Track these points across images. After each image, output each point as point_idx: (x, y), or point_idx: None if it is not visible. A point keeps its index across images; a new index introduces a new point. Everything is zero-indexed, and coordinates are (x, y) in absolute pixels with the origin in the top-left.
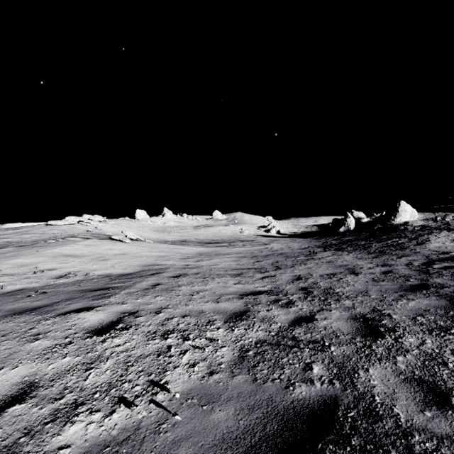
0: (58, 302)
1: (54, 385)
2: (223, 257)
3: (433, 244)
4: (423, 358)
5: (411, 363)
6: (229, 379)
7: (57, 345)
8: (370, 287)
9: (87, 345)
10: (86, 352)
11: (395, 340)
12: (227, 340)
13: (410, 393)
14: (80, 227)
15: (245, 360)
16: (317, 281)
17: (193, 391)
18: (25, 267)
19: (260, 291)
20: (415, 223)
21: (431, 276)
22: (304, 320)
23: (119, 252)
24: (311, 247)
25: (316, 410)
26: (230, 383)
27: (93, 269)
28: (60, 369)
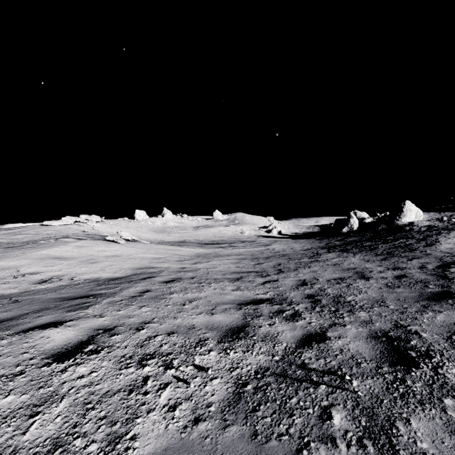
0: (27, 314)
1: None
2: (222, 259)
3: (444, 245)
4: None
5: None
6: (219, 431)
7: (2, 377)
8: (386, 295)
9: (42, 376)
10: (38, 387)
11: (434, 372)
12: (220, 367)
13: None
14: (76, 227)
15: (242, 400)
16: (324, 287)
17: (169, 452)
18: (5, 271)
19: (261, 299)
20: (420, 223)
21: (452, 281)
22: (314, 339)
23: (112, 254)
24: (314, 249)
25: None
26: (220, 439)
27: (80, 272)
28: None
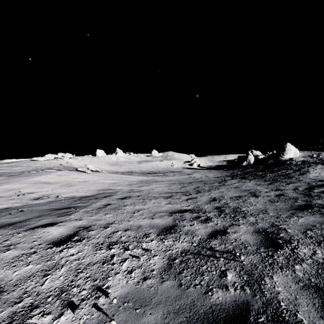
0: (31, 218)
1: (16, 290)
2: (158, 183)
3: (312, 174)
4: (316, 267)
5: (307, 271)
6: (159, 284)
7: (23, 255)
8: (268, 207)
9: (47, 254)
10: (46, 260)
11: (292, 251)
12: (158, 250)
13: (309, 299)
14: (55, 162)
15: (173, 267)
16: (228, 202)
17: (129, 295)
18: (11, 191)
19: (185, 209)
20: (297, 159)
21: (313, 198)
22: (219, 234)
23: (82, 180)
24: (222, 177)
25: (231, 315)
26: (159, 288)
27: (62, 192)
28: (23, 275)
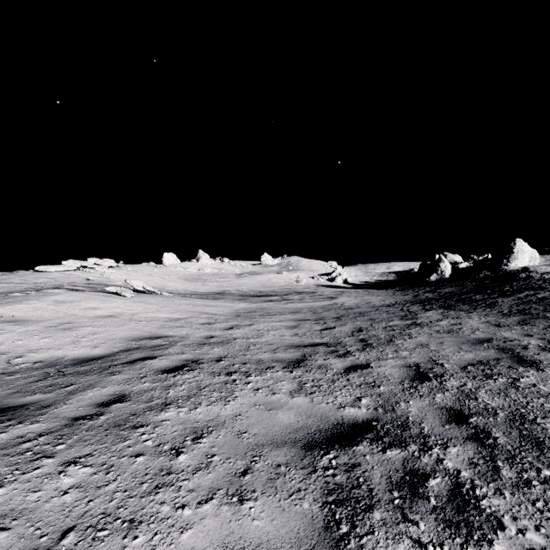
0: None
1: None
2: (272, 319)
3: None
4: None
5: None
6: None
7: None
8: None
9: None
10: None
11: None
12: None
13: None
14: (80, 274)
15: None
16: (468, 386)
17: None
18: None
19: (354, 423)
20: (539, 268)
21: None
22: None
23: (106, 314)
24: (400, 304)
25: None
26: None
27: (34, 347)
28: None
